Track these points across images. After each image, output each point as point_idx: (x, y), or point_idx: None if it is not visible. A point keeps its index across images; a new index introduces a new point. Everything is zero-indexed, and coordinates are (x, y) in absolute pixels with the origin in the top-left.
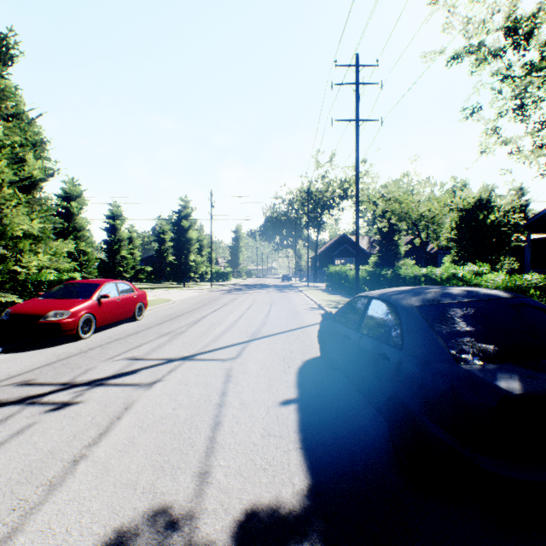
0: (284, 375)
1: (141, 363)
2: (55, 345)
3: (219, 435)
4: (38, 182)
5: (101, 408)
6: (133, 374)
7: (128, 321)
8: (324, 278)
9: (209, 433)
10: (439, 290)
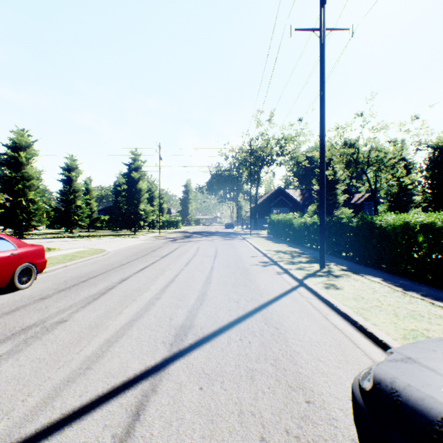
0: None
1: None
2: None
3: None
4: None
5: None
6: None
7: (6, 290)
8: (263, 226)
9: None
10: None
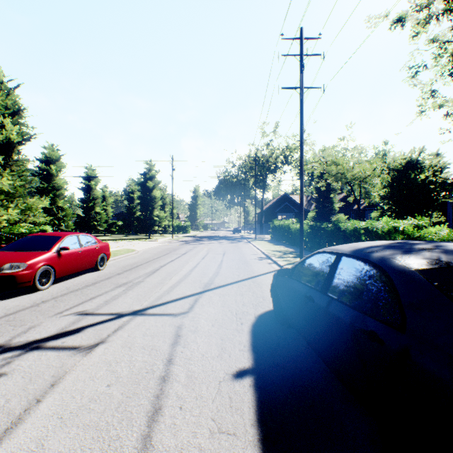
0: (237, 335)
1: (88, 319)
2: (10, 298)
3: (156, 432)
4: (16, 145)
5: (23, 384)
6: (76, 334)
7: (91, 270)
8: (269, 231)
9: (144, 429)
10: (433, 247)
